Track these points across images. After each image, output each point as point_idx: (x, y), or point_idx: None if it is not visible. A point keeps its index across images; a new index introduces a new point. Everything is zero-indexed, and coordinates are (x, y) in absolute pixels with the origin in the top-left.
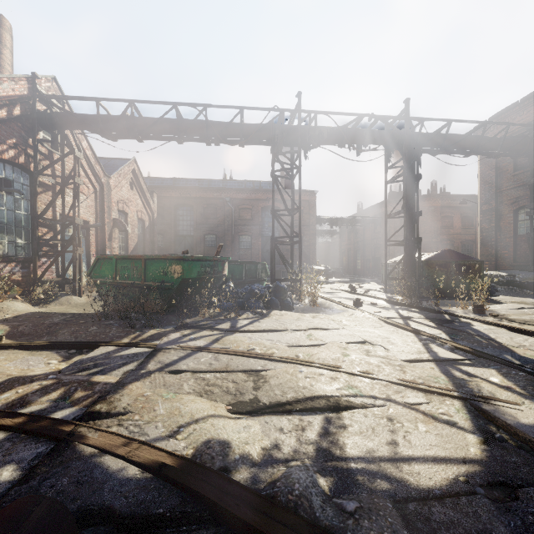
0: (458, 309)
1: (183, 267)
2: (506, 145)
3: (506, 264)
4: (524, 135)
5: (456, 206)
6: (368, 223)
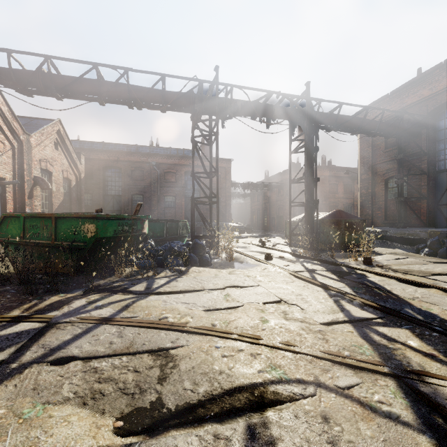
0: (350, 260)
1: (97, 226)
2: (382, 127)
3: (380, 222)
4: (394, 120)
5: (340, 176)
6: (273, 187)
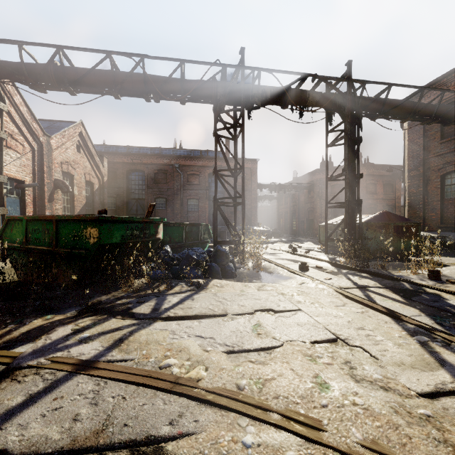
0: (408, 273)
1: (100, 230)
2: (440, 112)
3: (434, 225)
4: None
5: (379, 174)
6: (303, 189)
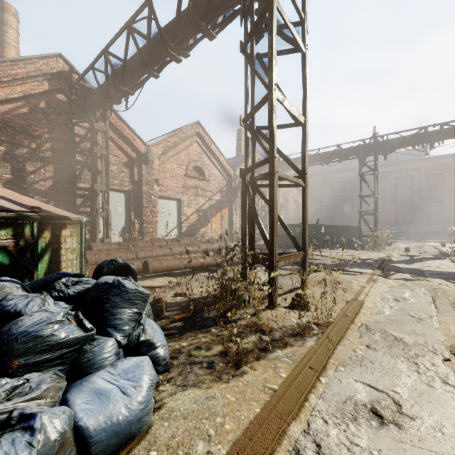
0: None
1: (300, 228)
2: None
3: None
4: None
5: None
6: None
